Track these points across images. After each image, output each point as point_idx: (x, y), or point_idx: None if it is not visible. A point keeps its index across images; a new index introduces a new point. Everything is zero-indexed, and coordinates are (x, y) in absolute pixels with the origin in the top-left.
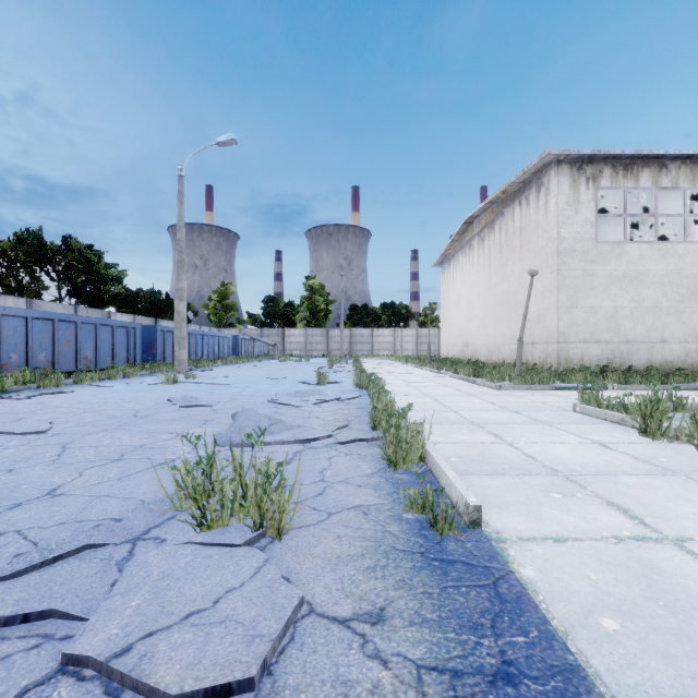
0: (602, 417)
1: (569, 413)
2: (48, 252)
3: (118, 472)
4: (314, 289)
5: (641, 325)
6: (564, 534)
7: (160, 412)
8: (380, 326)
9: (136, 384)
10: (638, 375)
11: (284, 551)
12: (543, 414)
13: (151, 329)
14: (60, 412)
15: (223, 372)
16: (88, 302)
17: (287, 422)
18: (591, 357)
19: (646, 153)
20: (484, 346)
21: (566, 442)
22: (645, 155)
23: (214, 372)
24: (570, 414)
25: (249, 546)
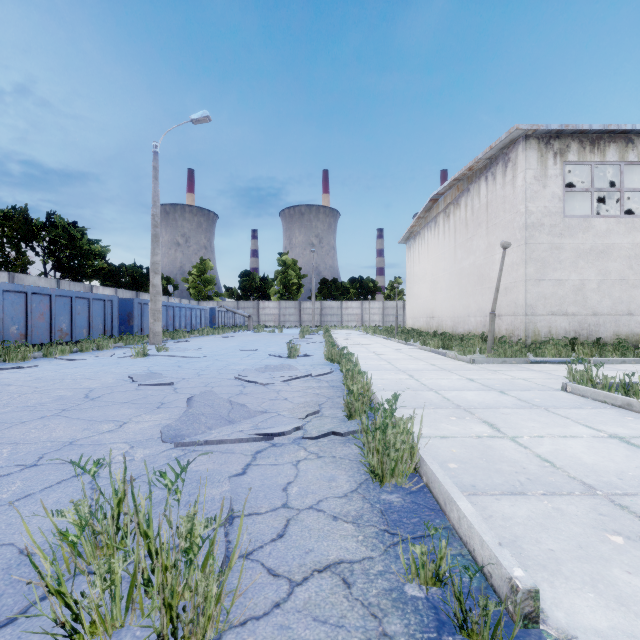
0: (600, 399)
1: (560, 394)
2: (33, 228)
3: (17, 490)
4: (287, 264)
5: (608, 298)
6: None
7: (115, 392)
8: (348, 299)
9: (106, 357)
10: (610, 348)
11: None
12: (532, 395)
13: (128, 302)
14: (6, 392)
15: (197, 343)
16: (72, 276)
17: (251, 406)
18: (559, 329)
19: (613, 127)
20: (450, 318)
21: (578, 435)
22: (612, 130)
23: (188, 343)
24: (562, 395)
25: None
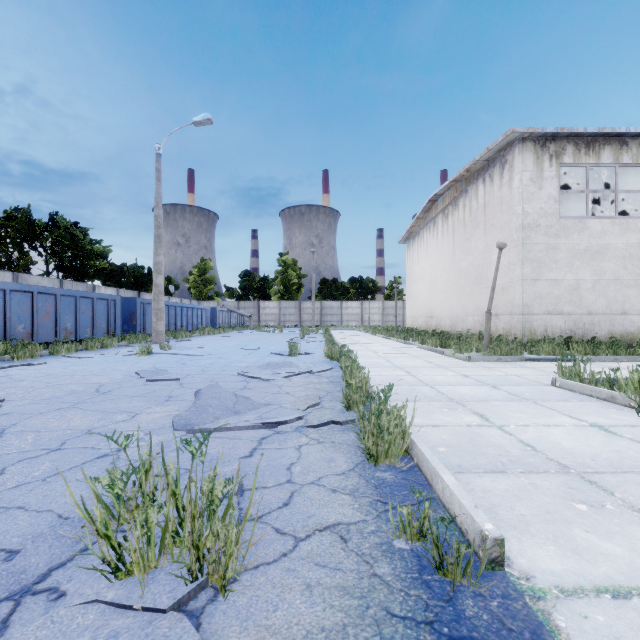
0: (587, 393)
1: (550, 388)
2: (36, 229)
3: (47, 469)
4: (287, 264)
5: (603, 297)
6: (621, 582)
7: (125, 387)
8: (348, 299)
9: (111, 355)
10: (603, 346)
11: (228, 619)
12: (523, 389)
13: (131, 302)
14: (20, 387)
15: (199, 342)
16: (74, 276)
17: (255, 399)
18: (554, 328)
19: (608, 130)
20: (448, 317)
21: (561, 424)
22: (606, 132)
23: (190, 342)
24: (551, 389)
25: (177, 613)
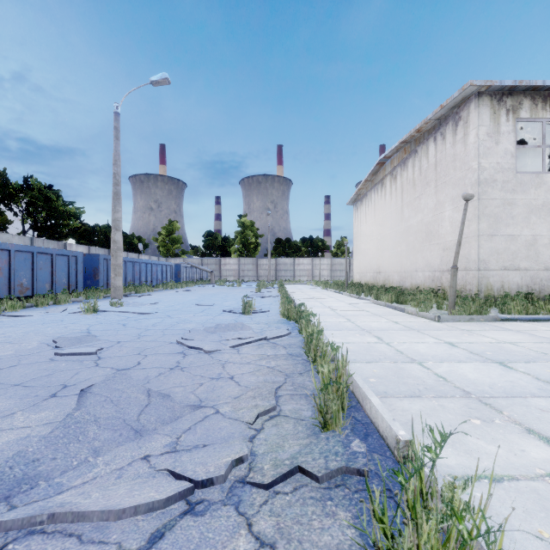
0: None
1: None
2: (10, 190)
3: None
4: (246, 225)
5: None
6: None
7: (19, 365)
8: (300, 256)
9: (56, 313)
10: None
11: None
12: (547, 370)
13: (94, 258)
14: None
15: (157, 297)
16: (48, 235)
17: (182, 392)
18: (511, 284)
19: None
20: (397, 273)
21: None
22: None
23: (149, 297)
24: None
25: None
